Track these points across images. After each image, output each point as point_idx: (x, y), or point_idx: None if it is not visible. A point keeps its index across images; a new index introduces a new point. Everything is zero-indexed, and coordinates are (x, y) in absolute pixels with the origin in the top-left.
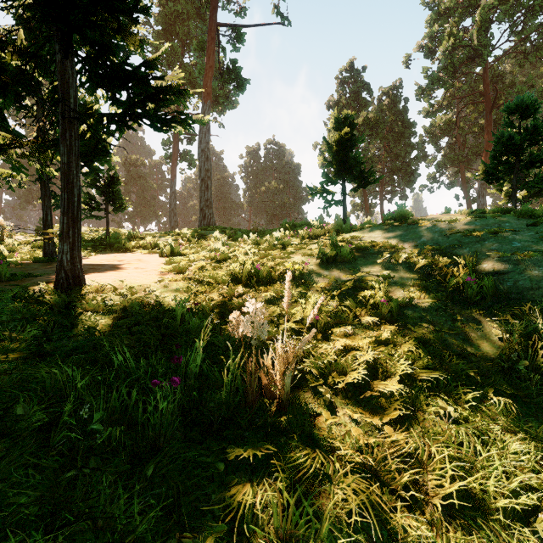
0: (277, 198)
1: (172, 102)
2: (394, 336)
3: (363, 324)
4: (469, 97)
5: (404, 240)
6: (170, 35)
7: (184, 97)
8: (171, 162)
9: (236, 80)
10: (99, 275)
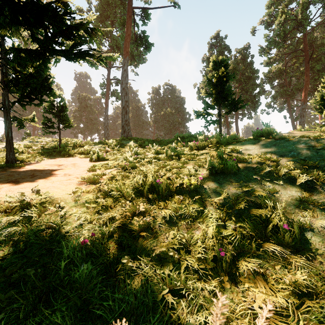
0: (170, 118)
1: (87, 41)
2: (309, 276)
3: (267, 253)
4: (293, 53)
5: (275, 153)
6: (104, 17)
7: (96, 36)
8: (105, 97)
9: (145, 44)
10: (26, 186)
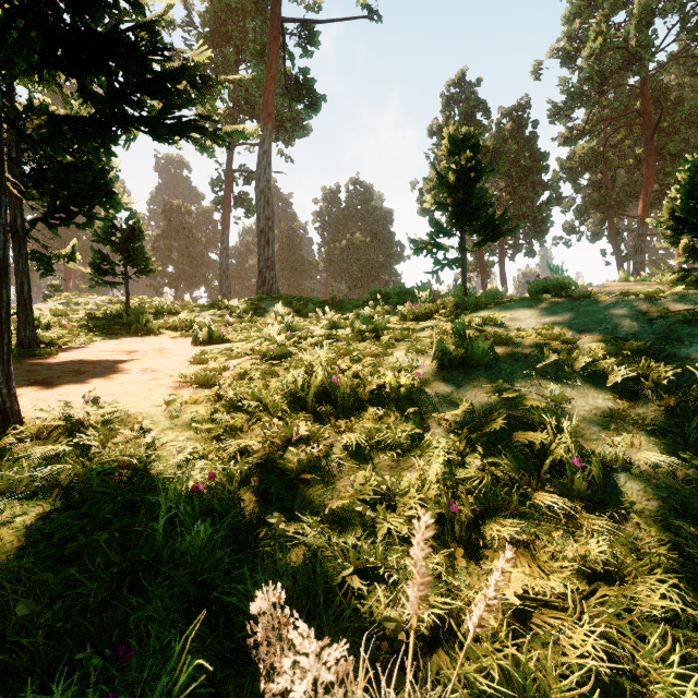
0: (362, 254)
1: (192, 100)
2: (612, 548)
3: (540, 511)
4: (620, 118)
5: (571, 326)
6: (220, 39)
7: (210, 91)
8: (223, 208)
9: (307, 96)
10: (69, 391)
